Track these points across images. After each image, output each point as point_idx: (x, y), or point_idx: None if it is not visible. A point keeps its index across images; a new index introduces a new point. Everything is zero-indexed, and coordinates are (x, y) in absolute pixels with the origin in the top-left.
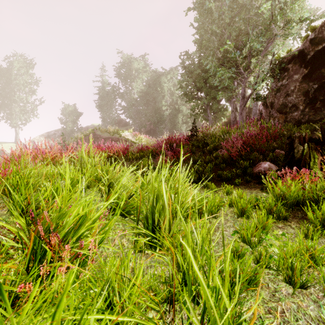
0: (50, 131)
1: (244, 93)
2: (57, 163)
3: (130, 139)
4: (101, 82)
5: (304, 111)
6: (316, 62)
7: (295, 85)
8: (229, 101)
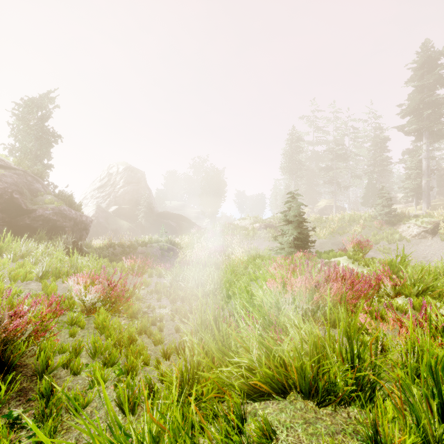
0: None
1: None
2: None
3: None
4: None
5: None
6: None
7: None
8: None
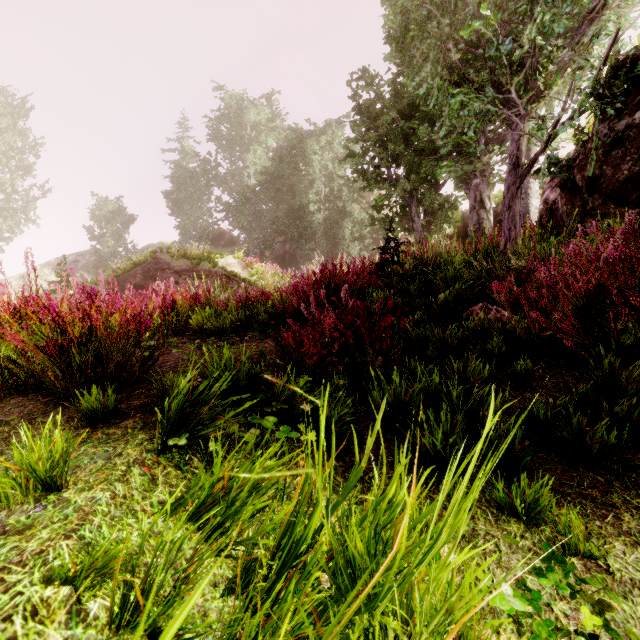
0: (66, 256)
1: (516, 155)
2: None
3: (238, 274)
4: (180, 152)
5: None
6: None
7: None
8: (465, 185)
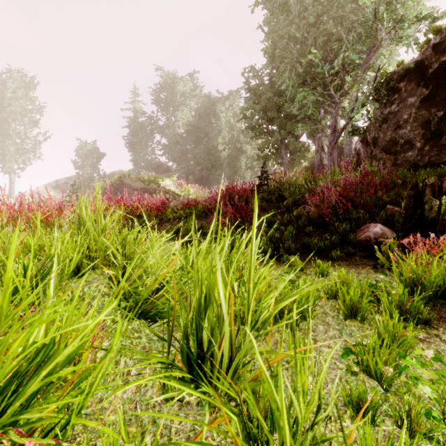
0: (60, 179)
1: (334, 125)
2: (52, 226)
3: (173, 191)
4: (133, 111)
5: (423, 150)
6: (442, 78)
7: (410, 112)
8: (313, 137)
